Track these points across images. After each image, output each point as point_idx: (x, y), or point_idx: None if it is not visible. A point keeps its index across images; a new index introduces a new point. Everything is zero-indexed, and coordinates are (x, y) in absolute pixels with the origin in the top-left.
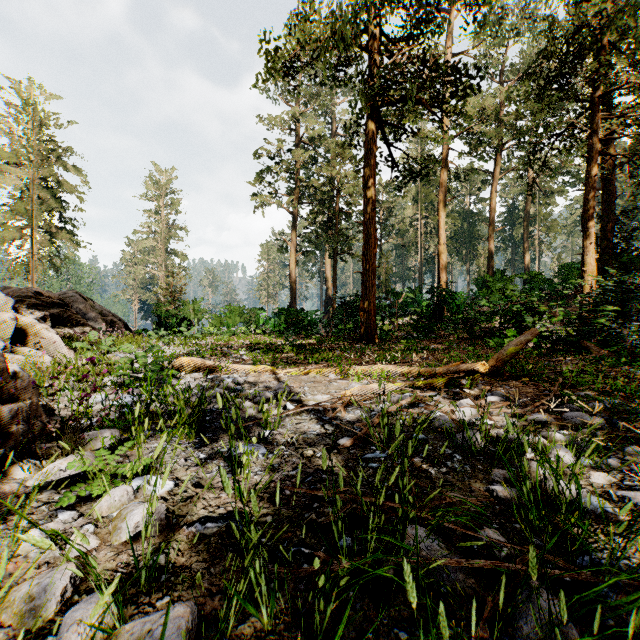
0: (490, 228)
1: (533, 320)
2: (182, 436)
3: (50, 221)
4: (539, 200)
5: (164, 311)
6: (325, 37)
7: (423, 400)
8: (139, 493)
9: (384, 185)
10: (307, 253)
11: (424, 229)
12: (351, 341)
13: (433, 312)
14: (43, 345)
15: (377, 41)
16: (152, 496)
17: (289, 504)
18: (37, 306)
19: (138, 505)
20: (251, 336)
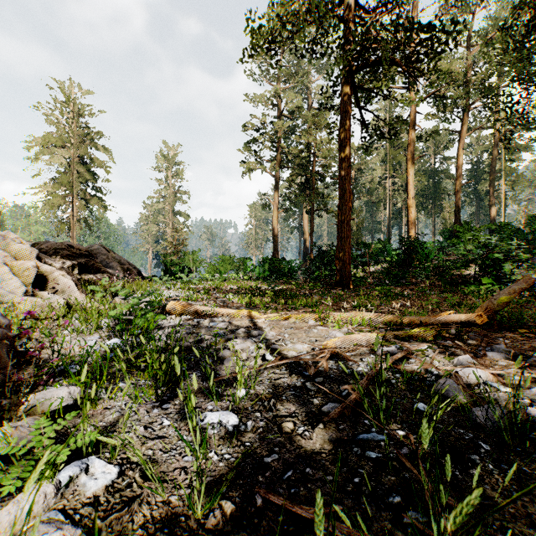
0: (457, 183)
1: (509, 268)
2: (152, 392)
3: (85, 190)
4: (504, 156)
5: (169, 260)
6: (304, 10)
7: (412, 354)
8: (69, 489)
9: (355, 149)
10: (287, 210)
11: (392, 187)
12: (327, 287)
13: (402, 261)
14: (59, 289)
15: (352, 12)
16: (84, 494)
17: (259, 528)
18: (68, 256)
19: (40, 532)
20: (239, 281)
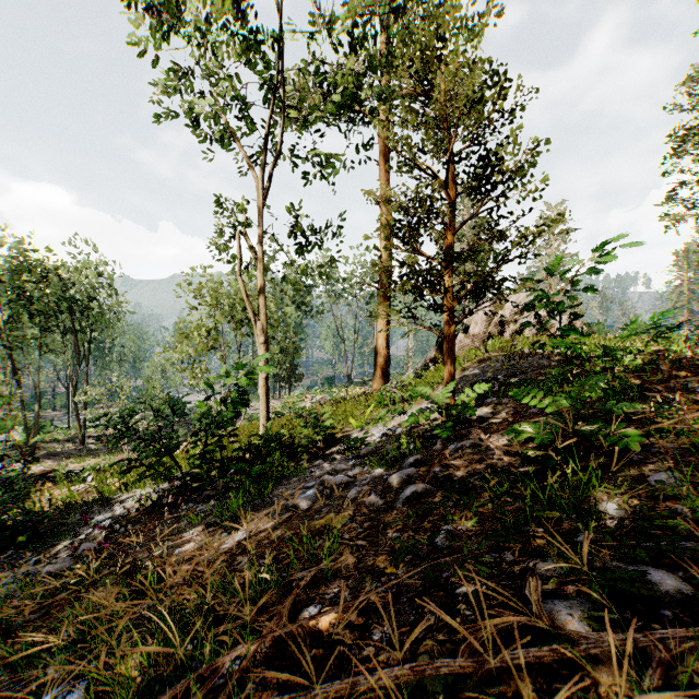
0: None
1: None
2: None
3: None
4: None
5: None
6: None
7: None
8: None
9: None
10: None
11: None
12: None
13: None
14: None
15: None
16: None
17: None
18: None
19: None
20: None
